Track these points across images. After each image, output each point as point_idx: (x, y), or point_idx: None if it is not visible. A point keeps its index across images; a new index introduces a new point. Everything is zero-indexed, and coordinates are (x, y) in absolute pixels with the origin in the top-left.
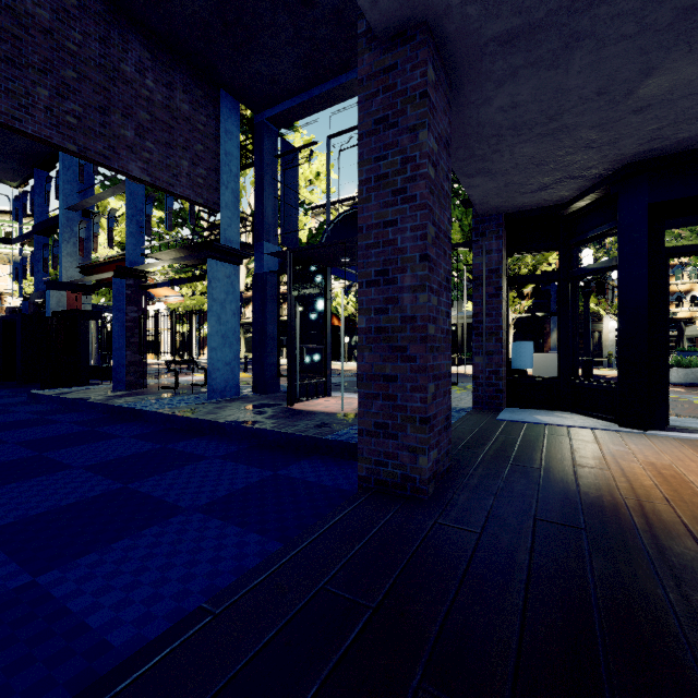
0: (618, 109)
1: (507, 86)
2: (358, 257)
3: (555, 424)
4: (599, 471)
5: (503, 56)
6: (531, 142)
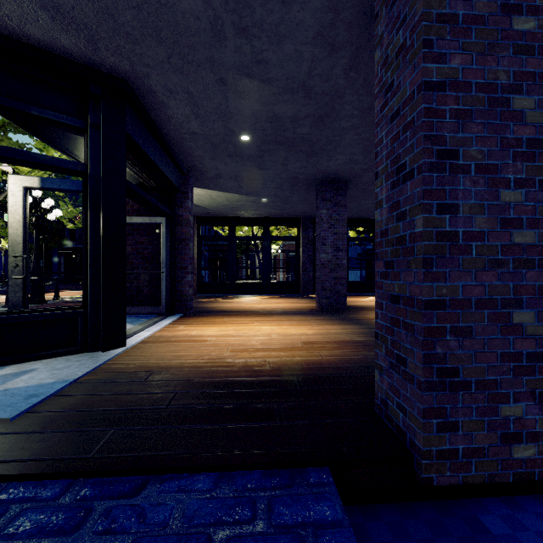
0: (230, 71)
1: (321, 1)
2: (542, 131)
3: (82, 375)
4: (277, 362)
5: (362, 4)
6: (203, 8)
